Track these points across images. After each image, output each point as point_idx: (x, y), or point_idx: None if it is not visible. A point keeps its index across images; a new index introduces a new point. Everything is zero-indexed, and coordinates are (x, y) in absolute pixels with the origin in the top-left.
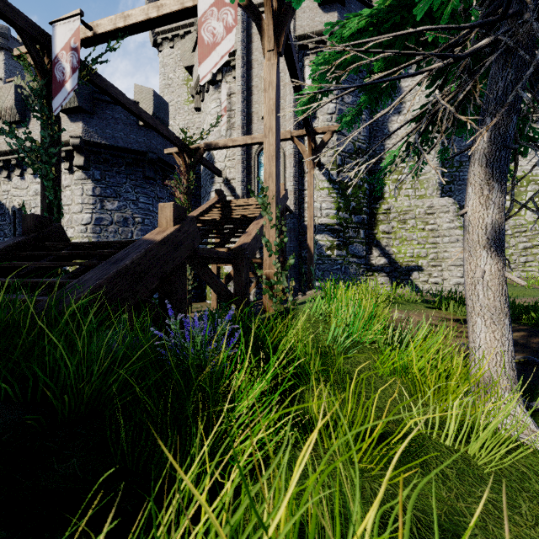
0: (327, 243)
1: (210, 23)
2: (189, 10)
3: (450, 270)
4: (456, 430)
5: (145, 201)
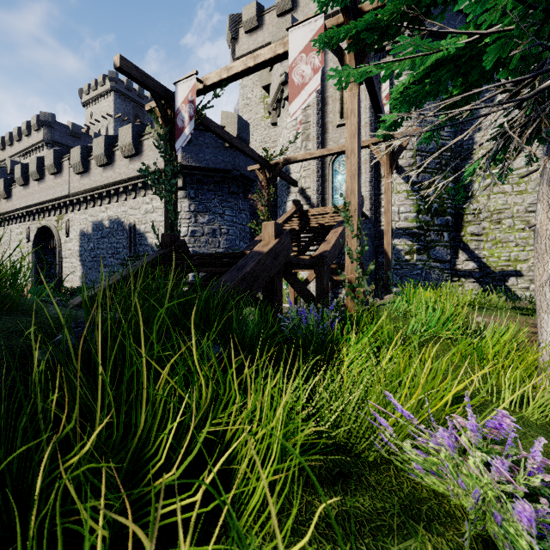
0: (405, 248)
1: (299, 67)
2: (280, 56)
3: None
4: (516, 399)
5: (229, 214)
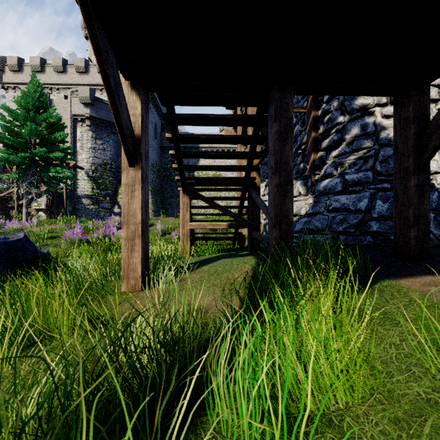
0: (87, 203)
1: None
2: None
3: None
4: None
5: None
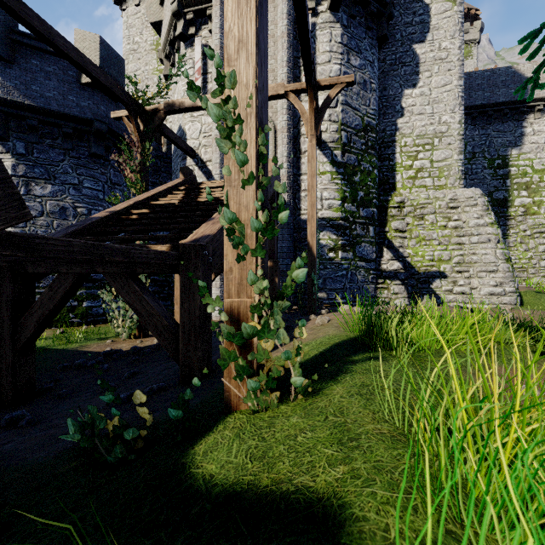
0: (329, 243)
1: None
2: None
3: (480, 277)
4: None
5: (92, 186)
